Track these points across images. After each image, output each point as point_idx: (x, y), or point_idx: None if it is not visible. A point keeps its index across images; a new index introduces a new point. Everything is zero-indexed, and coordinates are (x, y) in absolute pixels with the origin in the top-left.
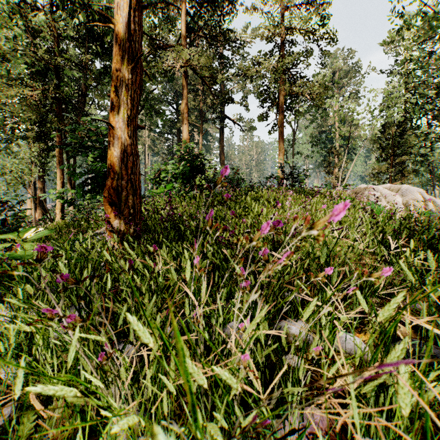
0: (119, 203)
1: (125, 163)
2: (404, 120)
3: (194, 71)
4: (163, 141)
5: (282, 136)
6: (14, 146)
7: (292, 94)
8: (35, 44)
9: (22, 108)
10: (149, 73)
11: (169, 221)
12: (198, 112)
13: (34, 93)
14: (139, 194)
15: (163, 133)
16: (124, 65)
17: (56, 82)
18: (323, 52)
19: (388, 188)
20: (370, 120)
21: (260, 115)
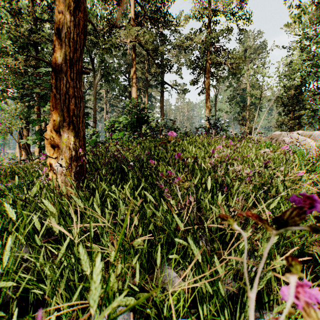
0: (61, 145)
1: (66, 105)
2: (300, 85)
3: (141, 46)
4: (118, 102)
5: (209, 96)
6: (3, 103)
7: (216, 63)
8: (18, 25)
9: (7, 73)
10: (106, 47)
11: (115, 162)
12: (144, 80)
13: (17, 62)
14: (83, 136)
15: (119, 95)
16: (65, 6)
17: (34, 54)
18: (240, 31)
19: (300, 134)
20: (277, 83)
21: (191, 80)
